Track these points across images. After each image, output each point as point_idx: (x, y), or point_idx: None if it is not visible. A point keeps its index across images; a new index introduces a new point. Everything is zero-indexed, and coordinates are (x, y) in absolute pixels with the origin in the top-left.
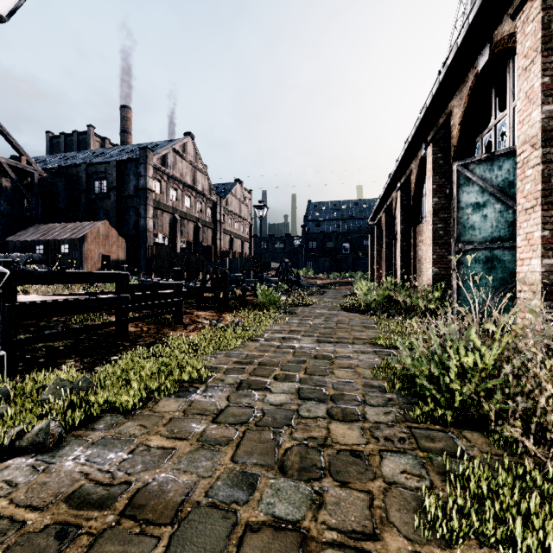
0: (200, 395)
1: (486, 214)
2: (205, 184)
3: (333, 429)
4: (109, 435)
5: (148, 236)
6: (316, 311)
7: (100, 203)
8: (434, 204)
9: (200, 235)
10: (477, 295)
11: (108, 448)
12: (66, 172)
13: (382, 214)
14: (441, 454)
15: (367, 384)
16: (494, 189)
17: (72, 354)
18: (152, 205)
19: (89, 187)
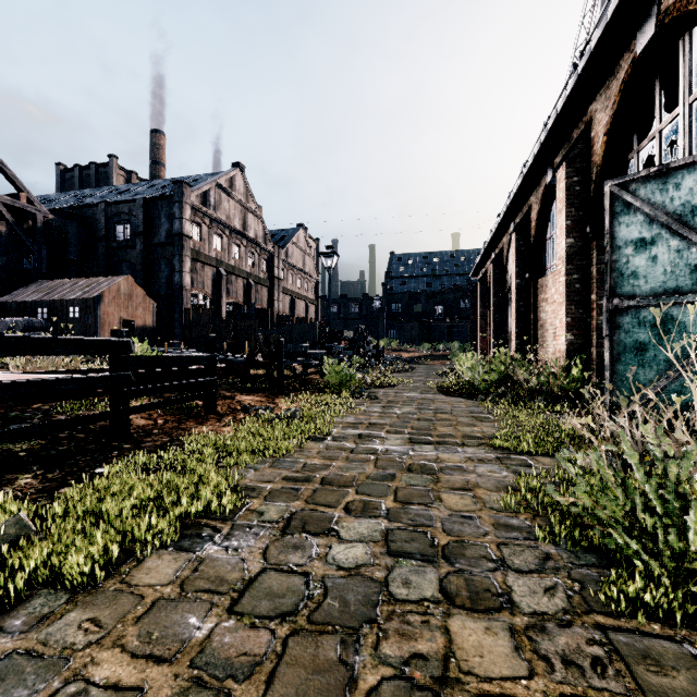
0: (217, 545)
1: (656, 255)
2: (258, 230)
3: (458, 633)
4: (22, 649)
5: (184, 296)
6: (404, 394)
7: (123, 253)
8: (568, 247)
9: (253, 295)
10: (641, 372)
11: (5, 686)
12: (78, 213)
13: (488, 267)
14: None
15: (500, 521)
16: (669, 218)
17: (34, 465)
18: (189, 255)
19: (109, 233)
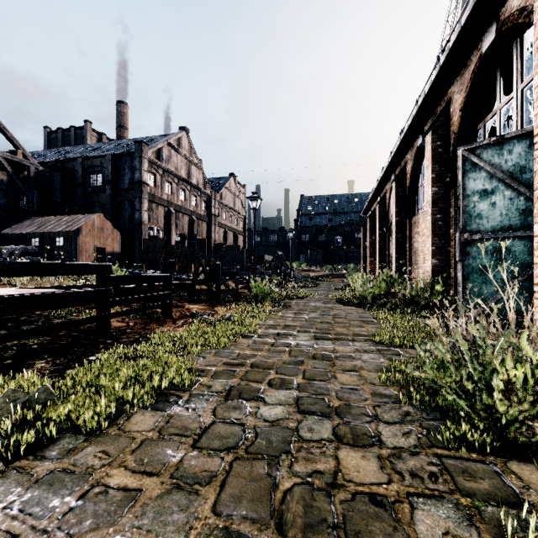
0: (181, 407)
1: (495, 202)
2: (199, 178)
3: (344, 459)
4: (60, 468)
5: (143, 229)
6: (311, 304)
7: (96, 196)
8: (433, 193)
9: (195, 228)
10: (484, 288)
11: (54, 488)
12: (62, 166)
13: (375, 207)
14: (489, 500)
15: (376, 392)
16: (504, 175)
17: (44, 354)
18: (147, 198)
19: (85, 181)
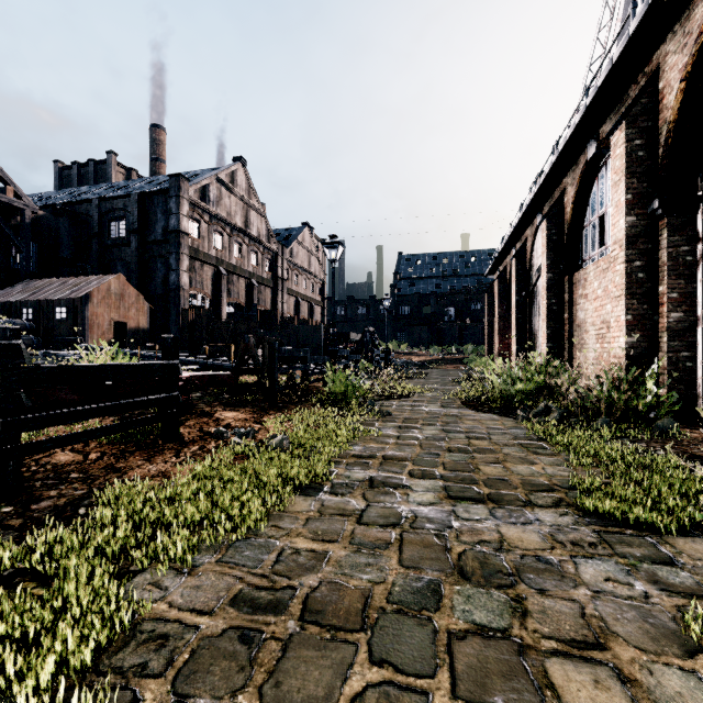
0: None
1: None
2: (261, 228)
3: None
4: None
5: (181, 296)
6: (423, 409)
7: (117, 252)
8: (628, 226)
9: (255, 296)
10: None
11: None
12: (71, 209)
13: (507, 263)
14: None
15: None
16: None
17: None
18: (187, 253)
19: (103, 231)
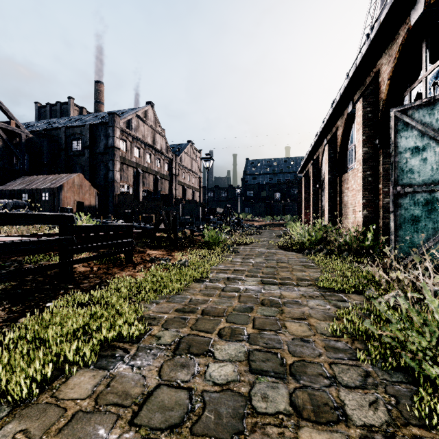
0: (126, 364)
1: (426, 158)
2: (163, 144)
3: None
4: None
5: (115, 186)
6: (256, 250)
7: (76, 159)
8: (363, 153)
9: (159, 185)
10: (416, 236)
11: None
12: (48, 134)
13: (309, 167)
14: None
15: (329, 344)
16: (435, 133)
17: (4, 300)
18: (119, 160)
19: (67, 146)
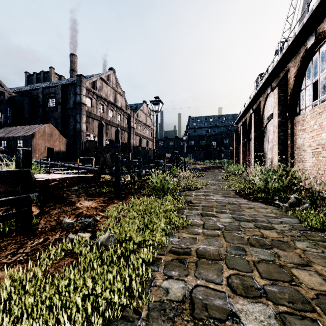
0: None
1: None
2: (122, 102)
3: None
4: None
5: (82, 135)
6: (212, 198)
7: (51, 113)
8: None
9: (119, 135)
10: None
11: None
12: (29, 93)
13: (247, 117)
14: None
15: None
16: None
17: None
18: (85, 114)
19: (44, 103)
